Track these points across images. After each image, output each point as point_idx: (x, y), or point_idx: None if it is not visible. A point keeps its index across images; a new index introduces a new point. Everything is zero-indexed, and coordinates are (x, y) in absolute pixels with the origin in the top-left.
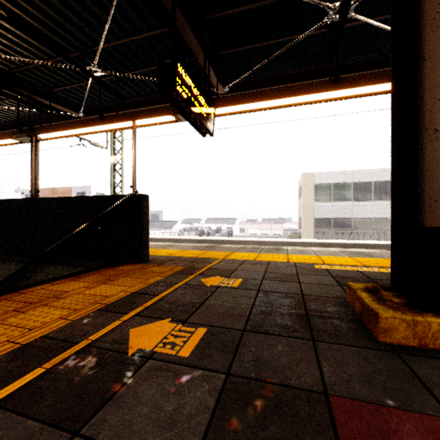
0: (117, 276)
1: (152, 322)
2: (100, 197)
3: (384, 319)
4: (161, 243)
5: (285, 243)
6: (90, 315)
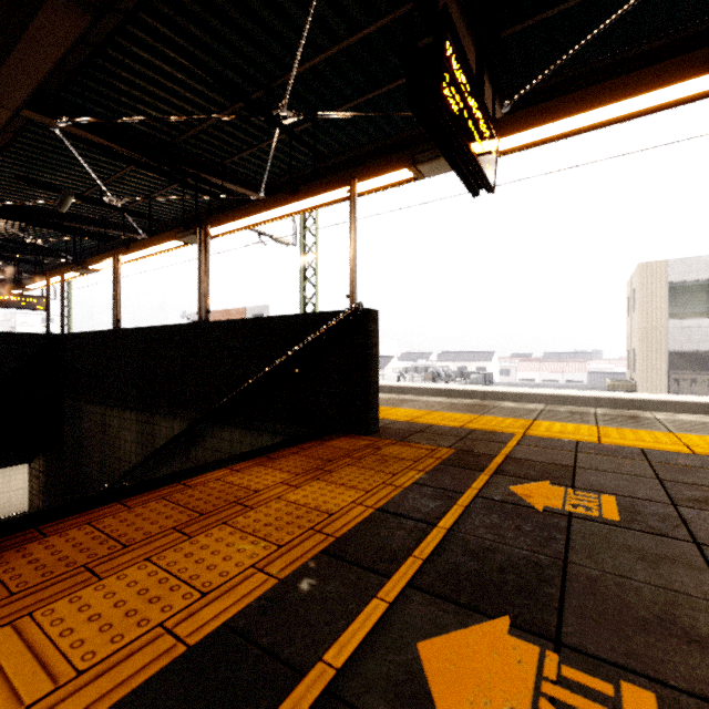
0: (335, 461)
1: (463, 624)
2: (296, 317)
3: None
4: (385, 396)
5: (620, 400)
6: (310, 566)
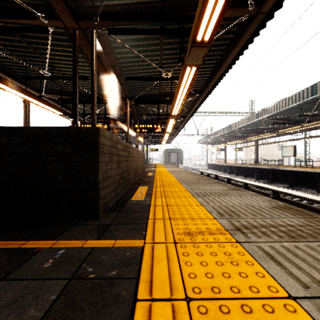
0: None
1: None
2: None
3: None
4: None
5: None
6: None
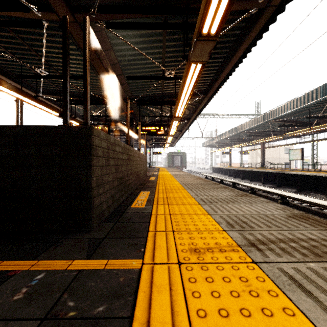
0: None
1: None
2: None
3: None
4: None
5: None
6: None
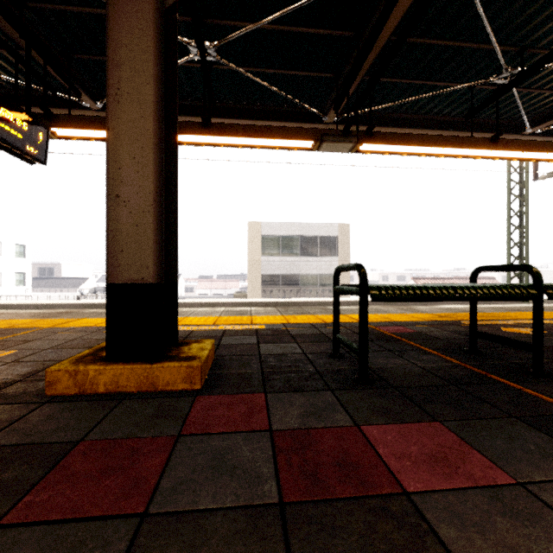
0: None
1: None
2: None
3: (50, 373)
4: None
5: (204, 304)
6: None
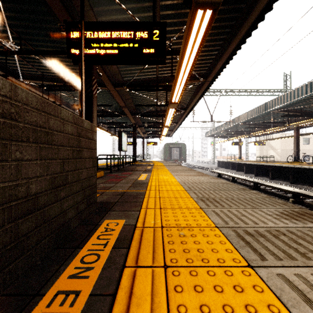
0: None
1: None
2: None
3: None
4: None
5: None
6: None
